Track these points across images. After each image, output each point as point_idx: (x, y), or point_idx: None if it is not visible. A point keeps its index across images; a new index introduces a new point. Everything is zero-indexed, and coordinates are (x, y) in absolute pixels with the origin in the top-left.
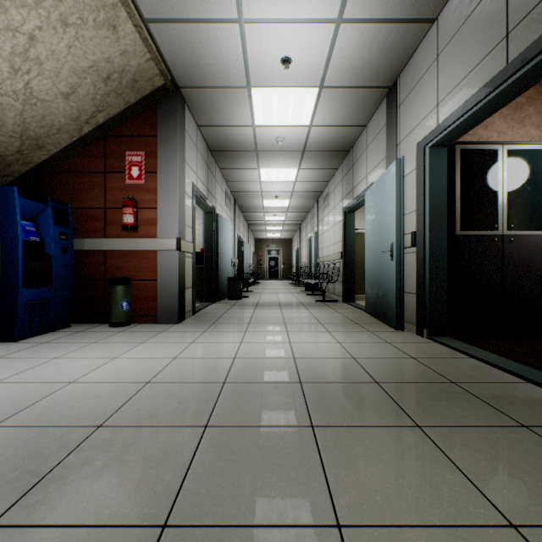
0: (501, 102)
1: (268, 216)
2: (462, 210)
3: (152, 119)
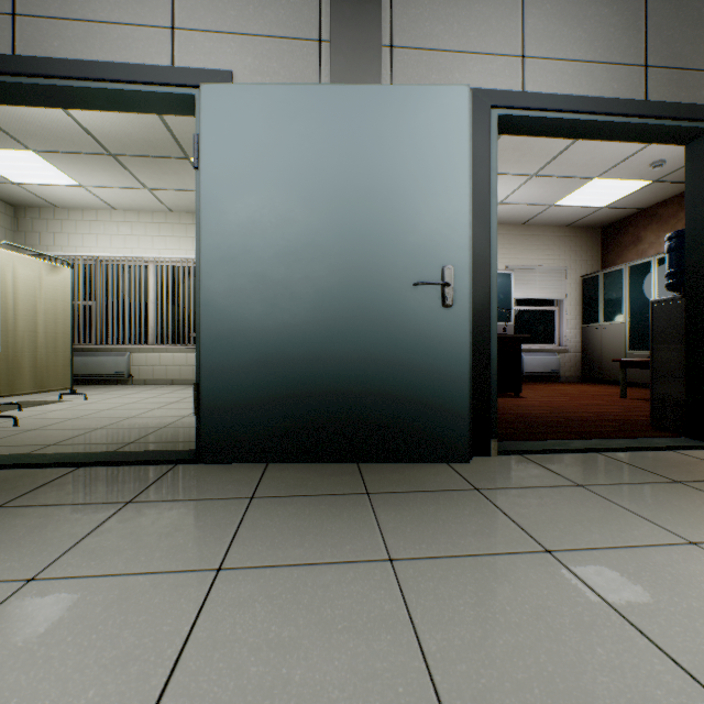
0: (599, 134)
1: None
2: None
3: None
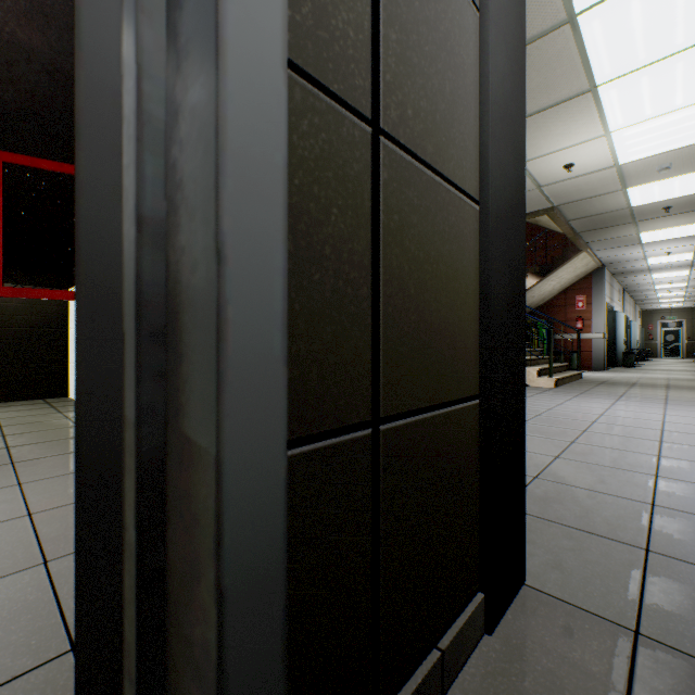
0: None
1: (661, 293)
2: None
3: (589, 280)
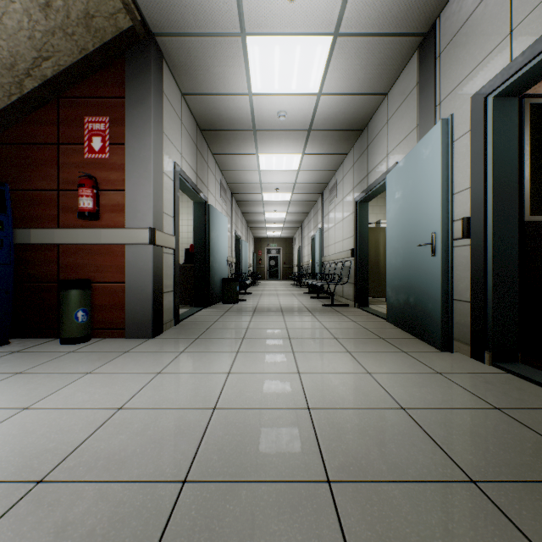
0: None
1: (268, 212)
2: (533, 187)
3: (119, 76)
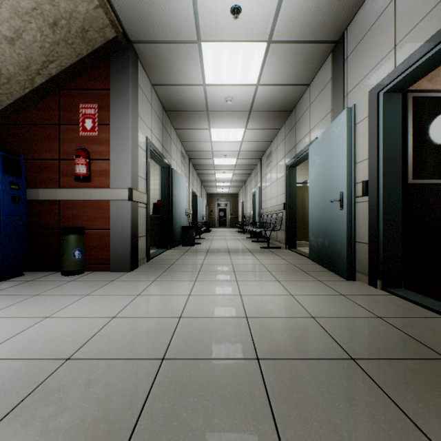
0: None
1: (218, 173)
2: (414, 159)
3: (105, 73)
